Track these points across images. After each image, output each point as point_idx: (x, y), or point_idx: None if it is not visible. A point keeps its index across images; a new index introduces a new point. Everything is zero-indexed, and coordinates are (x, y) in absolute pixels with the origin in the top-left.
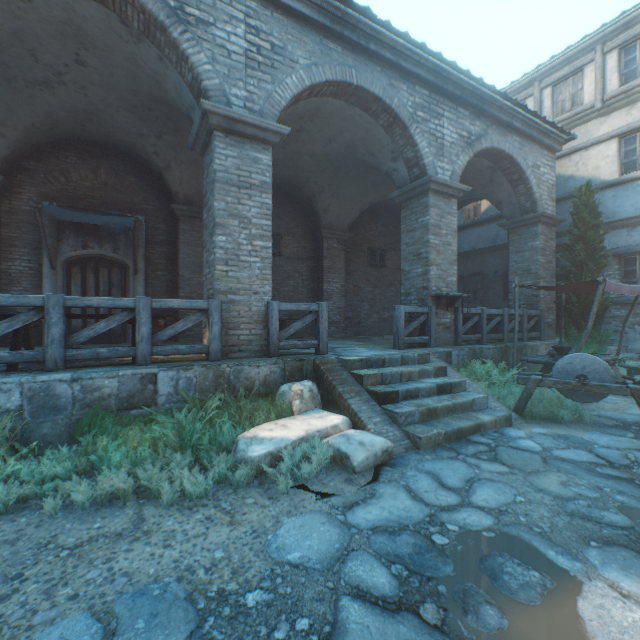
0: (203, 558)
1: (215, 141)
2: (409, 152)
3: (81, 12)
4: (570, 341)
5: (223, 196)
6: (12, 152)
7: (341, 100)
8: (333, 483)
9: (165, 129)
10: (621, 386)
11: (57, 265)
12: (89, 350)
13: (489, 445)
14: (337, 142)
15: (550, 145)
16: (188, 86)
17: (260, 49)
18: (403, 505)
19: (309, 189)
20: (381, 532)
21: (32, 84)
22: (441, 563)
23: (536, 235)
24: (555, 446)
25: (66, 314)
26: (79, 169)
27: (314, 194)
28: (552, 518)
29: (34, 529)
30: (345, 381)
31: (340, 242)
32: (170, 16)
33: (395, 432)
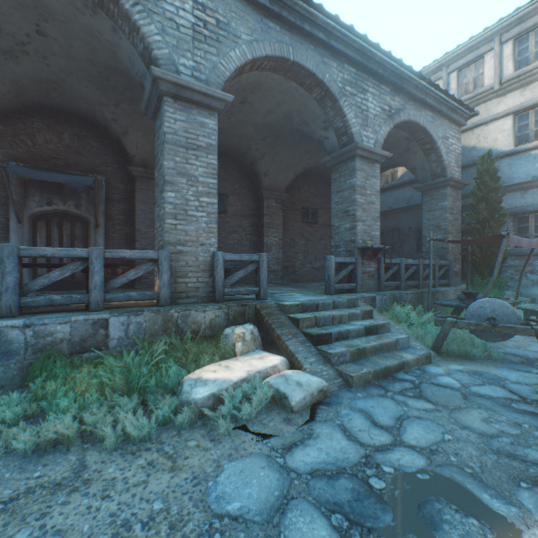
0: (141, 511)
1: (165, 106)
2: (339, 122)
3: None
4: (474, 287)
5: (172, 156)
6: None
7: (279, 74)
8: (272, 423)
9: (122, 98)
10: (527, 327)
11: (23, 219)
12: (43, 297)
13: (413, 382)
14: (276, 113)
15: (457, 120)
16: (140, 56)
17: (206, 24)
18: (339, 446)
19: (251, 155)
20: (320, 477)
21: None
22: (380, 511)
23: (445, 196)
24: (472, 382)
25: (21, 263)
26: (44, 133)
27: (256, 159)
28: (480, 457)
29: None
30: (283, 324)
31: (278, 202)
32: None
33: (329, 371)
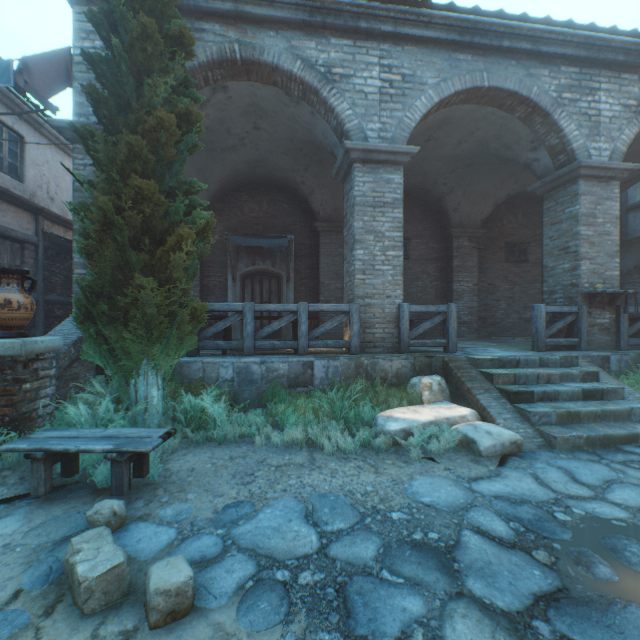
0: (358, 488)
1: (354, 172)
2: (552, 139)
3: (260, 95)
4: None
5: (361, 216)
6: (210, 200)
7: (471, 104)
8: (459, 461)
9: (310, 162)
10: None
11: (236, 279)
12: (268, 342)
13: None
14: (467, 142)
15: None
16: (332, 130)
17: (392, 83)
18: (527, 487)
19: (437, 191)
20: (502, 500)
21: (225, 150)
22: (559, 531)
23: None
24: None
25: (254, 316)
26: (249, 204)
27: (442, 195)
28: None
29: (252, 453)
30: (474, 378)
31: (471, 240)
32: (321, 81)
33: (526, 429)
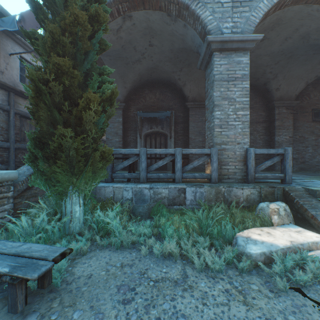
0: None
1: (214, 58)
2: None
3: (151, 19)
4: None
5: (218, 88)
6: (128, 93)
7: (300, 4)
8: None
9: (183, 65)
10: None
11: (141, 137)
12: (155, 174)
13: None
14: (291, 38)
15: None
16: (198, 34)
17: None
18: None
19: (265, 78)
20: None
21: (134, 63)
22: None
23: None
24: None
25: (147, 157)
26: (149, 95)
27: (268, 80)
28: None
29: (138, 261)
30: (315, 206)
31: (288, 108)
32: None
33: None
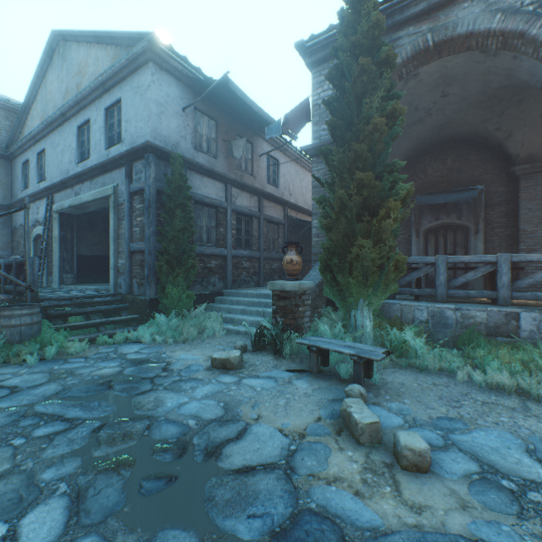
0: None
1: None
2: None
3: (449, 66)
4: None
5: None
6: None
7: None
8: None
9: (507, 106)
10: None
11: (418, 234)
12: (461, 291)
13: None
14: None
15: None
16: None
17: None
18: None
19: None
20: None
21: (410, 125)
22: None
23: None
24: None
25: (446, 267)
26: (431, 165)
27: None
28: None
29: (453, 385)
30: None
31: None
32: (527, 21)
33: None
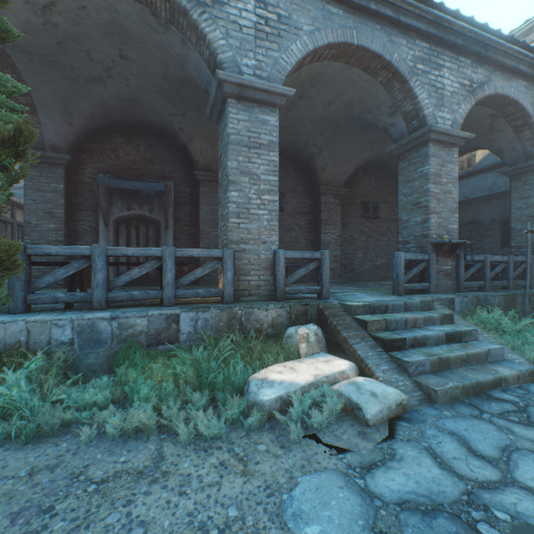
0: (216, 515)
1: (228, 107)
2: (408, 105)
3: (121, 11)
4: None
5: (235, 156)
6: (78, 137)
7: (341, 62)
8: (346, 436)
9: (188, 108)
10: None
11: (109, 224)
12: (125, 293)
13: (516, 404)
14: (335, 104)
15: None
16: (206, 63)
17: (268, 21)
18: (430, 474)
19: (308, 151)
20: (411, 510)
21: (89, 81)
22: None
23: None
24: None
25: (108, 262)
26: (125, 147)
27: (313, 155)
28: None
29: (71, 456)
30: (349, 326)
31: (336, 197)
32: (190, 1)
33: (405, 382)
